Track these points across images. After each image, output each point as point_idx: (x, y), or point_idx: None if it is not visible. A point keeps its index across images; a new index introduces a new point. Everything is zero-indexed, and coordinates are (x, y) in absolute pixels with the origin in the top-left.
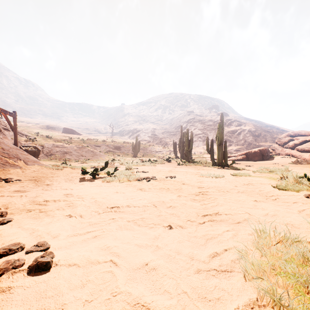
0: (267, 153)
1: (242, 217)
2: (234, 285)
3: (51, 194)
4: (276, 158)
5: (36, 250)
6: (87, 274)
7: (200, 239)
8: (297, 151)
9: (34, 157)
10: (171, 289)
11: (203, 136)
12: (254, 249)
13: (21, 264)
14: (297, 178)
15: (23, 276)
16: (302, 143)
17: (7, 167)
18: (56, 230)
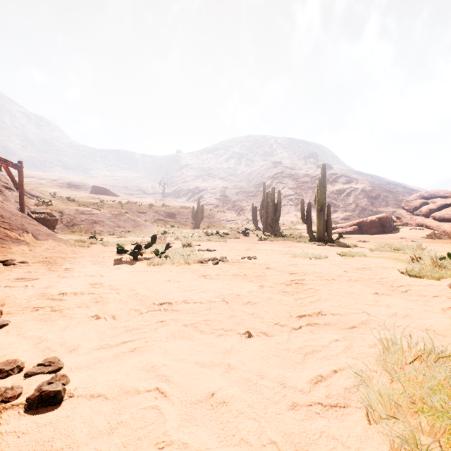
0: (389, 222)
1: (357, 318)
2: (351, 430)
3: (70, 284)
4: (402, 230)
5: (41, 372)
6: (120, 412)
7: (295, 354)
8: (434, 220)
9: (48, 228)
10: (251, 437)
11: (296, 198)
12: (379, 369)
13: (15, 394)
14: (436, 259)
15: (19, 414)
16: (441, 208)
17: (8, 244)
18: (75, 340)
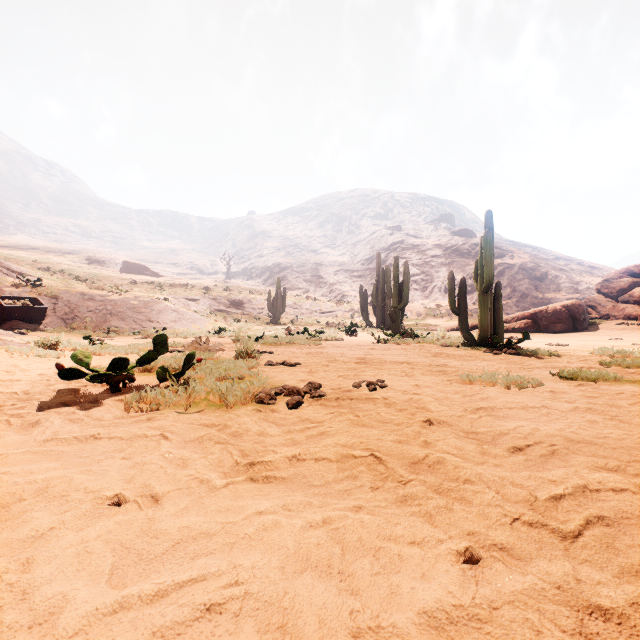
0: (583, 314)
1: None
2: None
3: None
4: (605, 326)
5: None
6: None
7: None
8: None
9: (31, 323)
10: None
11: (423, 279)
12: None
13: None
14: None
15: None
16: None
17: None
18: None
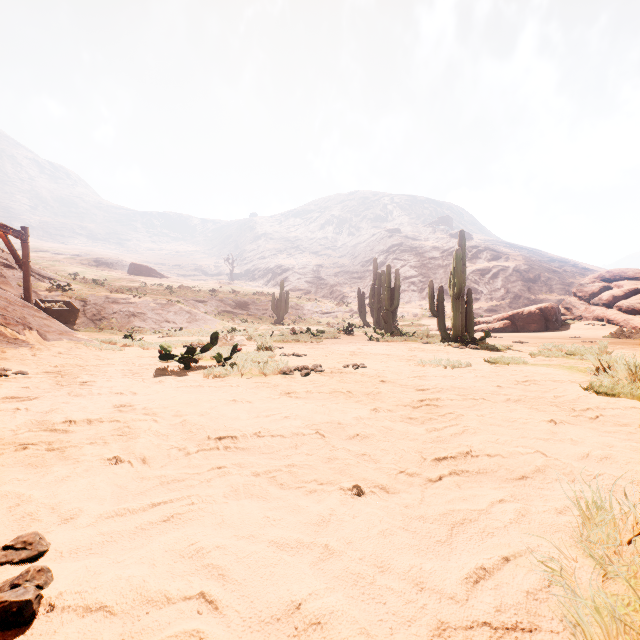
0: (555, 315)
1: (529, 462)
2: None
3: (84, 406)
4: (574, 326)
5: (8, 561)
6: None
7: (436, 525)
8: (619, 311)
9: (65, 323)
10: None
11: (420, 281)
12: (580, 556)
13: None
14: (635, 368)
15: None
16: (630, 294)
17: (0, 345)
18: (76, 500)
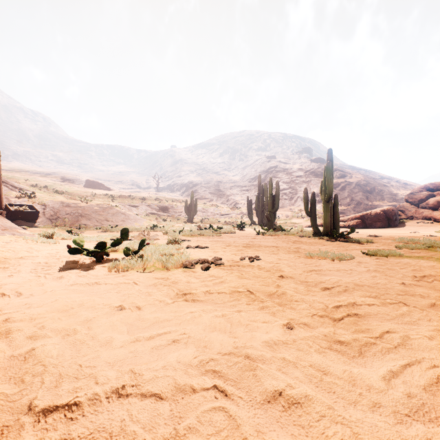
0: (395, 216)
1: None
2: None
3: None
4: (409, 224)
5: None
6: None
7: None
8: None
9: (29, 222)
10: None
11: (290, 192)
12: None
13: None
14: None
15: None
16: None
17: None
18: None
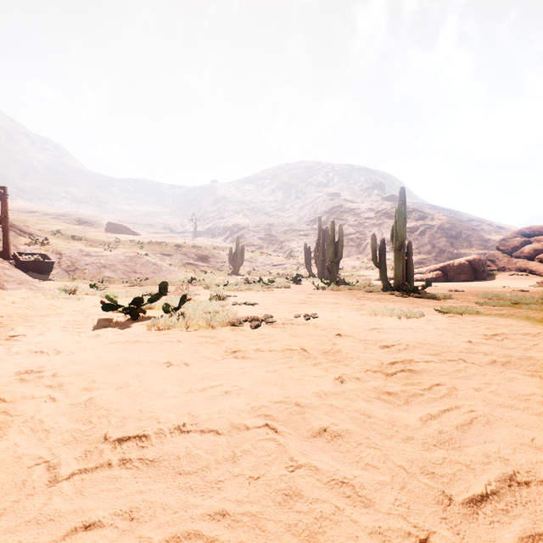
0: (483, 266)
1: None
2: None
3: None
4: (500, 277)
5: None
6: None
7: None
8: (540, 263)
9: (42, 274)
10: None
11: (358, 237)
12: None
13: None
14: None
15: None
16: None
17: None
18: None
